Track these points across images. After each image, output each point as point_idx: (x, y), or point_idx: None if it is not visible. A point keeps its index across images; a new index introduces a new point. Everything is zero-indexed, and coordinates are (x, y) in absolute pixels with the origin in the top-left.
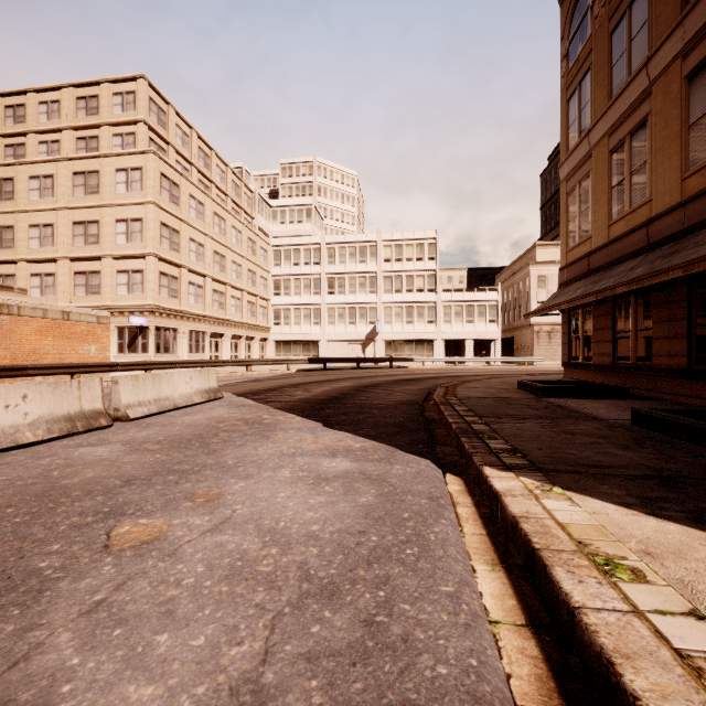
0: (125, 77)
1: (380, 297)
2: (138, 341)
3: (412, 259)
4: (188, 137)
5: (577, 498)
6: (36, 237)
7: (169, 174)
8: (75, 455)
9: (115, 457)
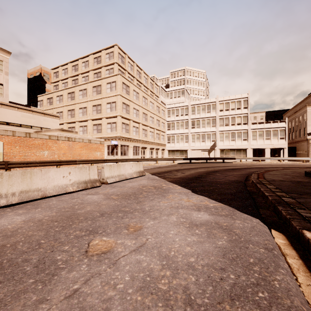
0: (110, 46)
1: (217, 128)
2: (114, 150)
3: (234, 109)
4: (132, 66)
5: None
6: (81, 112)
7: (125, 82)
8: (85, 198)
9: (99, 201)
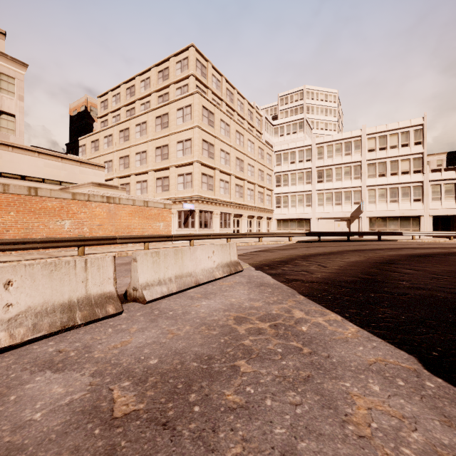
0: (182, 50)
1: (363, 181)
2: (189, 220)
3: (396, 146)
4: (219, 82)
5: None
6: (139, 160)
7: (207, 106)
8: (3, 405)
9: (31, 446)
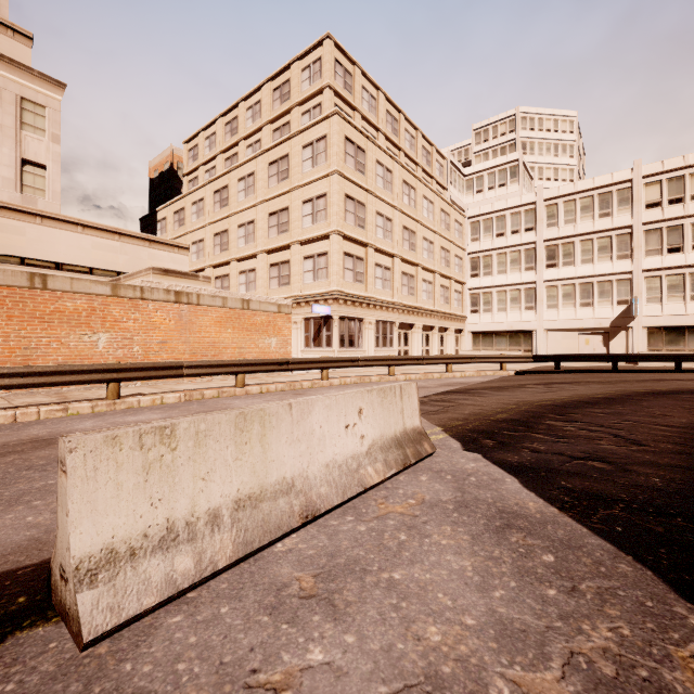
0: (311, 46)
1: (637, 262)
2: (322, 333)
3: None
4: (374, 100)
5: None
6: (243, 236)
7: (354, 138)
8: None
9: None
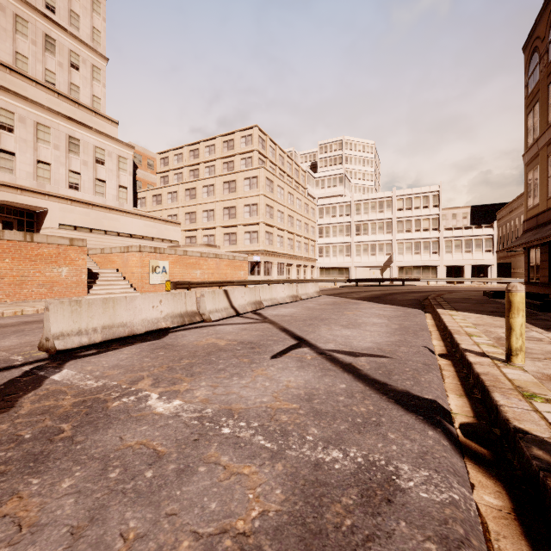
0: (247, 128)
1: (394, 236)
2: (255, 269)
3: (419, 208)
4: (274, 150)
5: (459, 312)
6: (206, 217)
7: (269, 177)
8: (305, 305)
9: (318, 306)
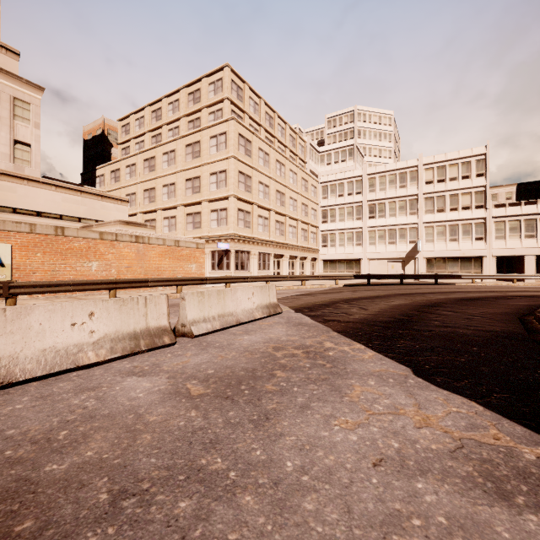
0: (216, 70)
1: (420, 217)
2: (223, 261)
3: (456, 178)
4: (257, 105)
5: None
6: (166, 193)
7: (244, 134)
8: (114, 391)
9: (146, 405)
